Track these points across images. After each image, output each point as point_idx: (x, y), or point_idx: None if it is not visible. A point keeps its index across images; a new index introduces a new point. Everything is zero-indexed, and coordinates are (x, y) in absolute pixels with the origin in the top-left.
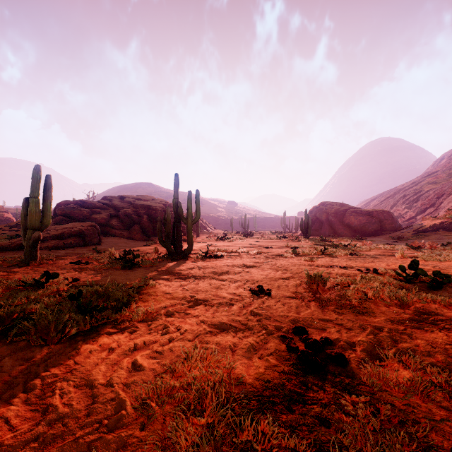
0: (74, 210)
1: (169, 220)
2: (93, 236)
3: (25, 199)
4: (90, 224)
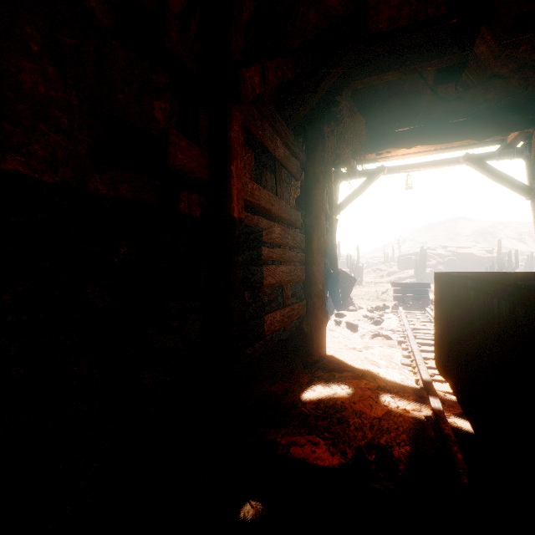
0: (411, 259)
1: (493, 269)
2: (432, 277)
3: (415, 260)
4: (429, 270)
